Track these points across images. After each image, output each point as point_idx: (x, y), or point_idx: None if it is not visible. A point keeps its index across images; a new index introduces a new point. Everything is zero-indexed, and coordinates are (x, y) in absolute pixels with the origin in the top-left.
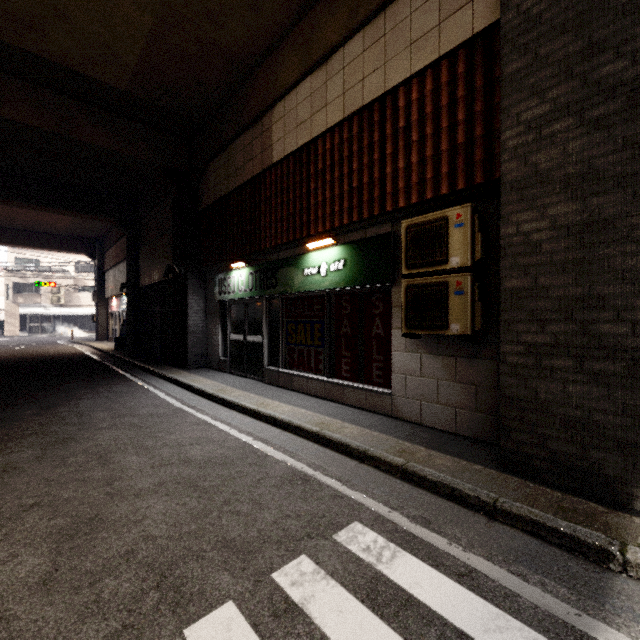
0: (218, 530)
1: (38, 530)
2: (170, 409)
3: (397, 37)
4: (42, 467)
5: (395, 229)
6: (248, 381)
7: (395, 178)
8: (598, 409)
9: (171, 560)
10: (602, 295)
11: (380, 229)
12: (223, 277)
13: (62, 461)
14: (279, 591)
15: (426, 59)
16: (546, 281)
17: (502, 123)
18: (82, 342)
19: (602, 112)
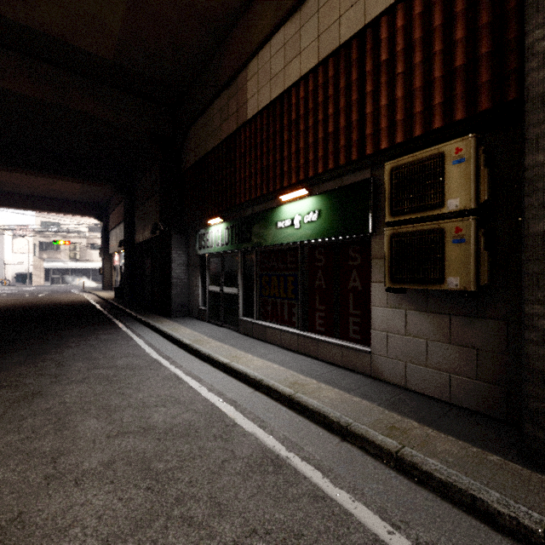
0: None
1: None
2: (146, 360)
3: None
4: None
5: (375, 175)
6: (224, 331)
7: (376, 118)
8: None
9: None
10: None
11: (358, 176)
12: (202, 233)
13: (18, 423)
14: None
15: None
16: None
17: (528, 22)
18: (90, 291)
19: None
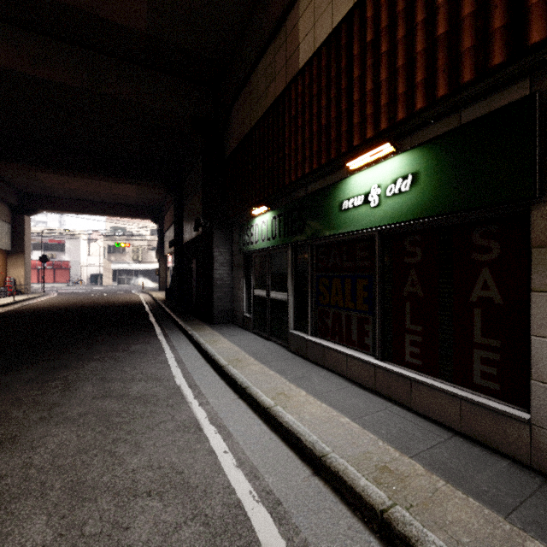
0: None
1: None
2: (167, 387)
3: None
4: None
5: (543, 86)
6: (270, 346)
7: None
8: None
9: None
10: None
11: (498, 100)
12: (246, 226)
13: None
14: None
15: None
16: None
17: None
18: (147, 291)
19: None
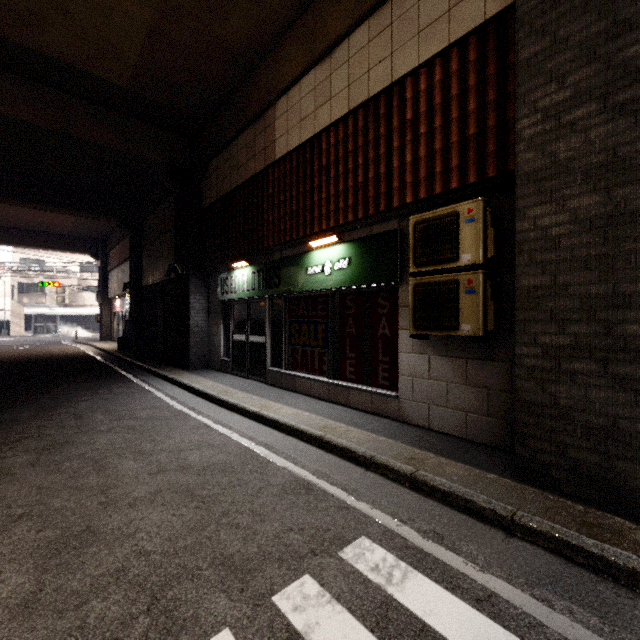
0: (216, 545)
1: (25, 543)
2: (170, 411)
3: (404, 26)
4: (35, 473)
5: (402, 226)
6: (250, 382)
7: (402, 172)
8: (624, 416)
9: (164, 579)
10: (629, 293)
11: (386, 226)
12: (225, 276)
13: (56, 467)
14: (280, 617)
15: (435, 47)
16: (566, 279)
17: (518, 111)
18: (86, 342)
19: (629, 96)
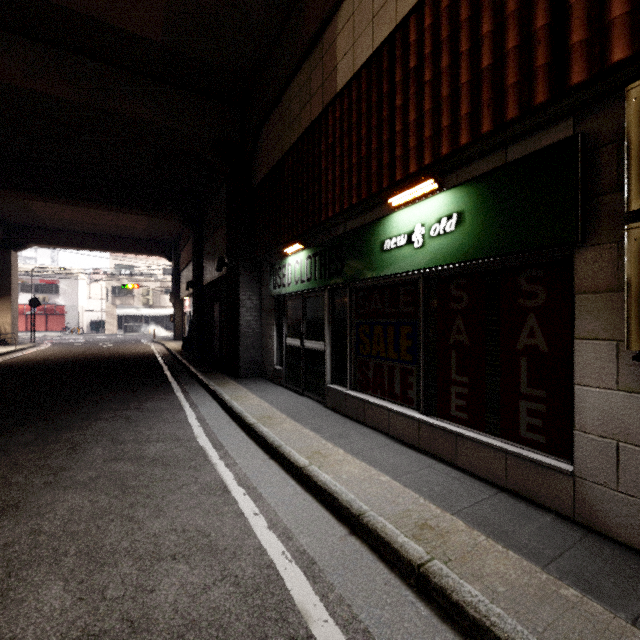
0: None
1: None
2: (188, 448)
3: None
4: None
5: (585, 128)
6: (305, 402)
7: (597, 4)
8: None
9: None
10: None
11: (542, 139)
12: (277, 266)
13: None
14: None
15: None
16: None
17: None
18: (160, 341)
19: None
